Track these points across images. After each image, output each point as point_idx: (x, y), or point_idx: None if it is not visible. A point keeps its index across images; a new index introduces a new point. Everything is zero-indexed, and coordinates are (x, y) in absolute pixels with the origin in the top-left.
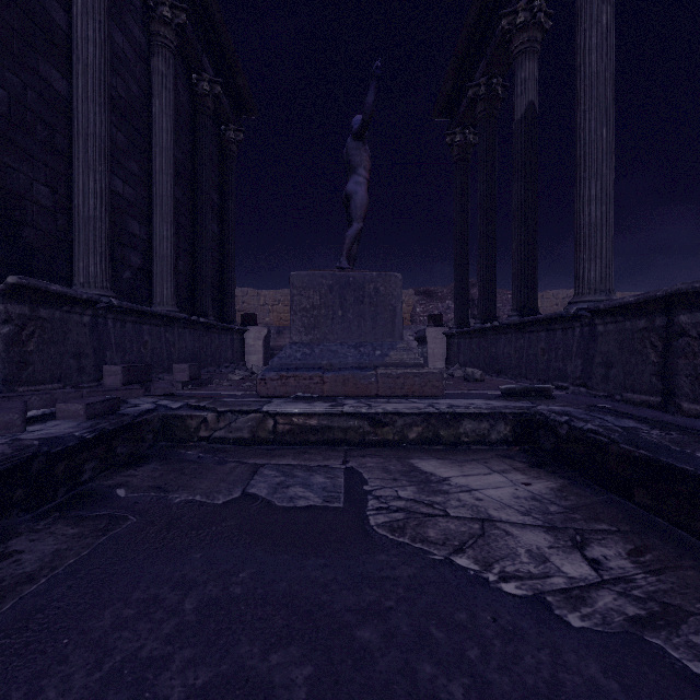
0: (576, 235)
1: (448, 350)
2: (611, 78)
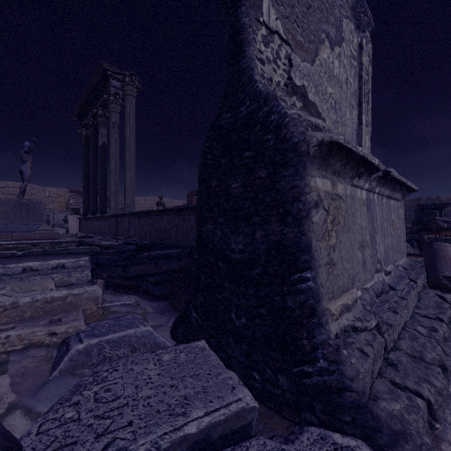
0: (110, 193)
1: (80, 226)
2: (118, 152)
